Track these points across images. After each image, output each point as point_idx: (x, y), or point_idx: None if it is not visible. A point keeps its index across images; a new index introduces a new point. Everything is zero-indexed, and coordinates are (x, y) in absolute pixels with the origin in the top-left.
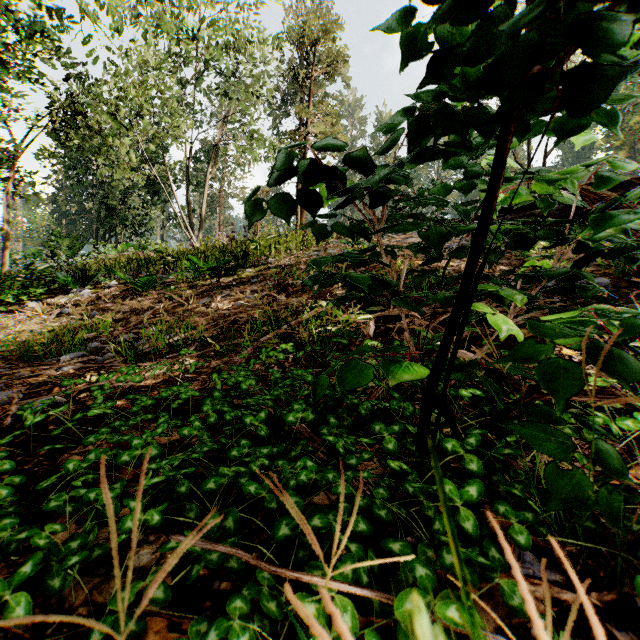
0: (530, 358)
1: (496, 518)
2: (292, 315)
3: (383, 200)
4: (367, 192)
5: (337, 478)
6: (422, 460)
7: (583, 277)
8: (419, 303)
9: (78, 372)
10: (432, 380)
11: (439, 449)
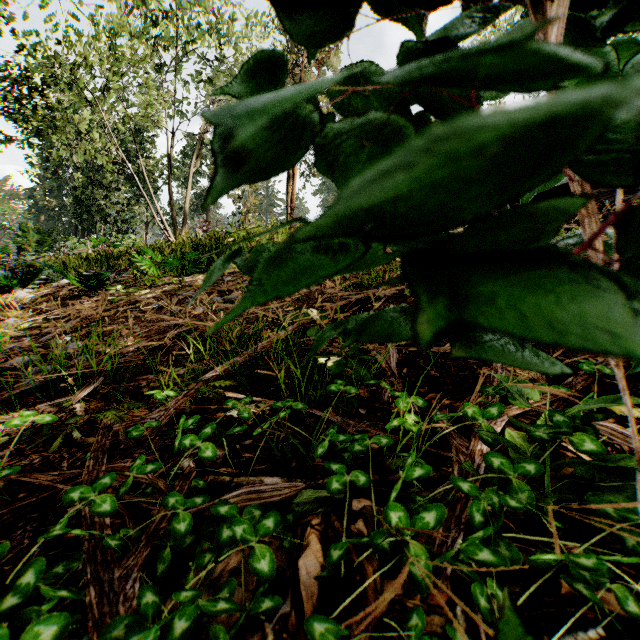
0: None
1: None
2: (268, 326)
3: None
4: None
5: None
6: None
7: None
8: None
9: None
10: None
11: None
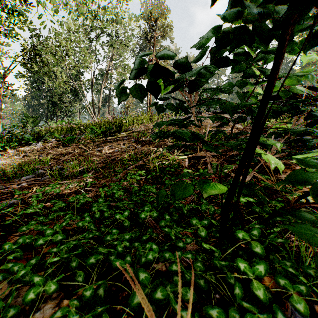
0: (304, 182)
1: (271, 281)
2: (144, 156)
3: (196, 88)
4: (187, 83)
5: (171, 257)
6: (222, 242)
7: (315, 132)
8: (216, 148)
9: (30, 186)
10: (229, 194)
11: (232, 235)
